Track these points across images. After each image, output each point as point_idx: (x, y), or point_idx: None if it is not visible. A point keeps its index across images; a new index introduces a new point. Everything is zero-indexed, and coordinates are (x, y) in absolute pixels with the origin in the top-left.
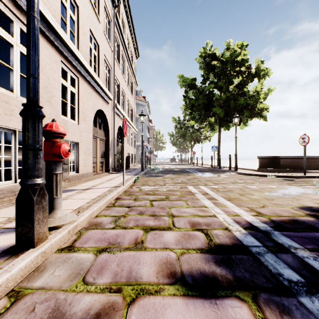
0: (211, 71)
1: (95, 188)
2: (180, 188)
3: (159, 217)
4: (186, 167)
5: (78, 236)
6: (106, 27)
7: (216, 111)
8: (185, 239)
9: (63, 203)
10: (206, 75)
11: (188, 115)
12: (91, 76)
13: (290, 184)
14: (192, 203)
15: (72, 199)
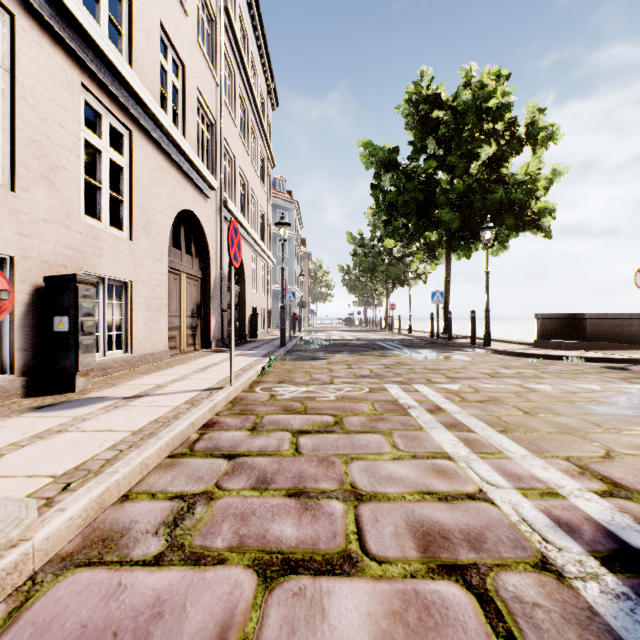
0: (431, 132)
1: (160, 394)
2: (369, 392)
3: (316, 500)
4: (377, 337)
5: (10, 611)
6: (203, 30)
7: (443, 216)
8: (412, 634)
9: (44, 446)
10: (419, 140)
11: (379, 229)
12: (165, 129)
13: (629, 380)
14: (406, 442)
15: (78, 432)
